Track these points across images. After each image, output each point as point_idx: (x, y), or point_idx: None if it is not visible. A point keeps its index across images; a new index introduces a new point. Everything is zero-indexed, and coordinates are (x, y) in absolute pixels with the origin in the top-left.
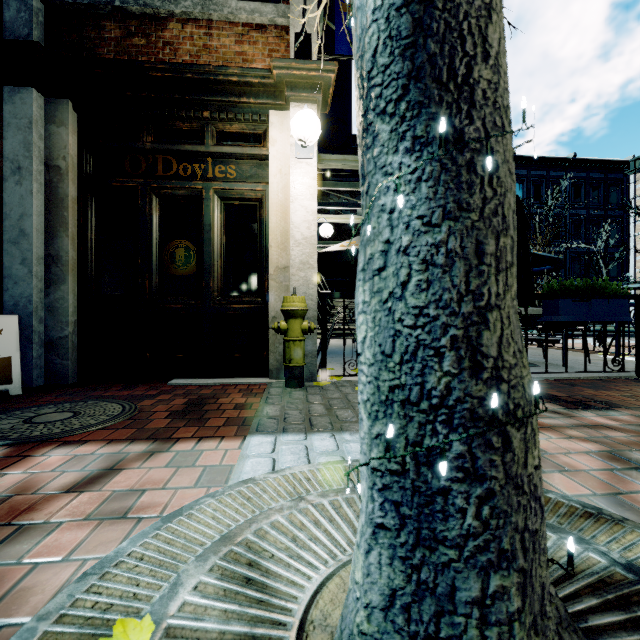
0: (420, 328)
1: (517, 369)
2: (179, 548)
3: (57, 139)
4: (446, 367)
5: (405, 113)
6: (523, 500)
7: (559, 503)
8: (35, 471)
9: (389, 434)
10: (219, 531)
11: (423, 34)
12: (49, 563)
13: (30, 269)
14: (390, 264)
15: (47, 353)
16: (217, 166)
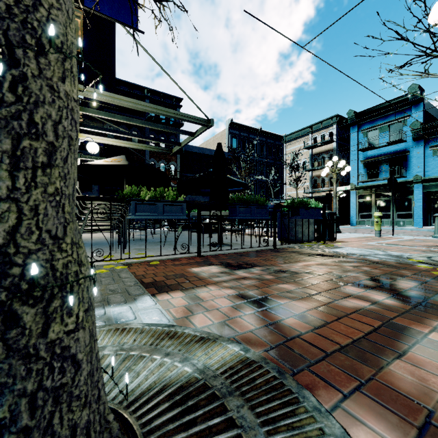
0: None
1: (41, 253)
2: None
3: None
4: None
5: None
6: (38, 365)
7: (188, 335)
8: None
9: None
10: None
11: None
12: None
13: None
14: None
15: None
16: None
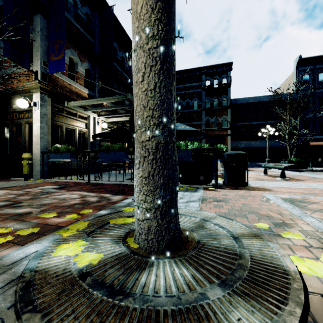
0: None
1: None
2: None
3: None
4: None
5: None
6: None
7: None
8: None
9: None
10: None
11: None
12: None
13: None
14: None
15: None
16: (26, 114)
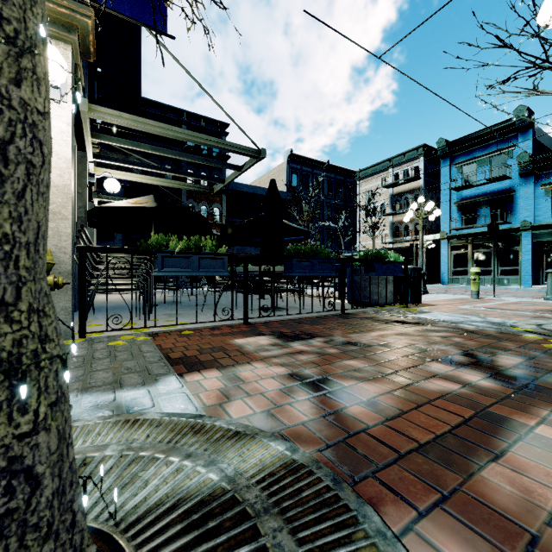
0: None
1: None
2: None
3: None
4: None
5: None
6: None
7: (219, 429)
8: None
9: None
10: None
11: None
12: None
13: None
14: None
15: None
16: None
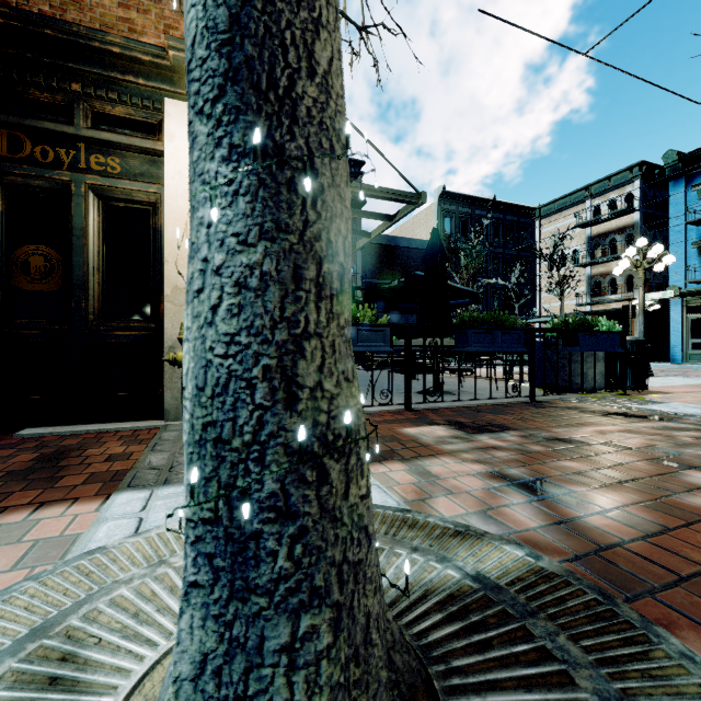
0: (232, 357)
1: (340, 399)
2: None
3: None
4: (258, 400)
5: (222, 117)
6: (342, 532)
7: (436, 526)
8: None
9: (193, 479)
10: (30, 623)
11: (241, 33)
12: None
13: None
14: (207, 285)
15: None
16: (93, 155)
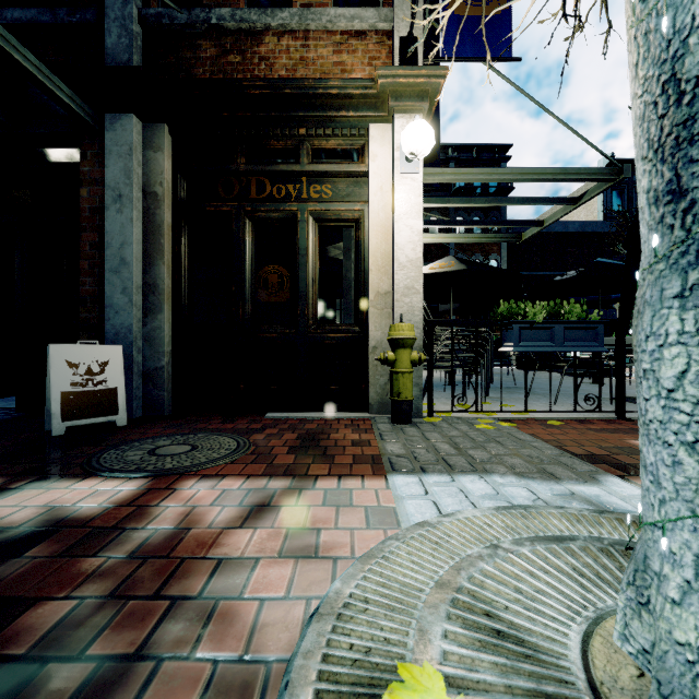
0: None
1: None
2: (398, 593)
3: (154, 165)
4: None
5: None
6: None
7: None
8: (190, 504)
9: None
10: (429, 577)
11: None
12: (264, 600)
13: (130, 298)
14: None
15: (144, 384)
16: (312, 186)
